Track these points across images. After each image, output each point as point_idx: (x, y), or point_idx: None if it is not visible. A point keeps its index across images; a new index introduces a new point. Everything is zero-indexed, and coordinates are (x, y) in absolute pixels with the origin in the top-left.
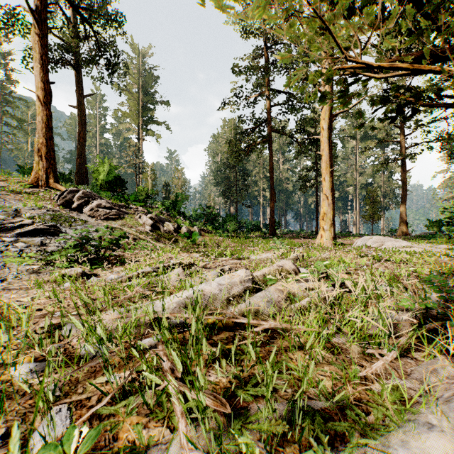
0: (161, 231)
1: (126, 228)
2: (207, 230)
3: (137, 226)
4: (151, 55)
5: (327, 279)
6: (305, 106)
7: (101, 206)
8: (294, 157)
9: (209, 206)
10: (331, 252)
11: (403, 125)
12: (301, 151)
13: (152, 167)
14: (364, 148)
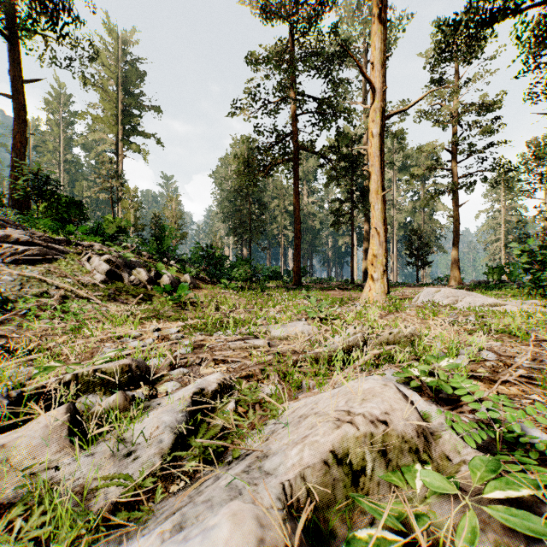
0: (125, 282)
1: (54, 278)
2: (208, 279)
3: (77, 275)
4: (135, 43)
5: (451, 402)
6: (340, 116)
7: (10, 240)
8: (324, 184)
9: (210, 245)
10: (396, 315)
11: (456, 149)
12: (334, 177)
13: (135, 192)
14: (410, 175)
